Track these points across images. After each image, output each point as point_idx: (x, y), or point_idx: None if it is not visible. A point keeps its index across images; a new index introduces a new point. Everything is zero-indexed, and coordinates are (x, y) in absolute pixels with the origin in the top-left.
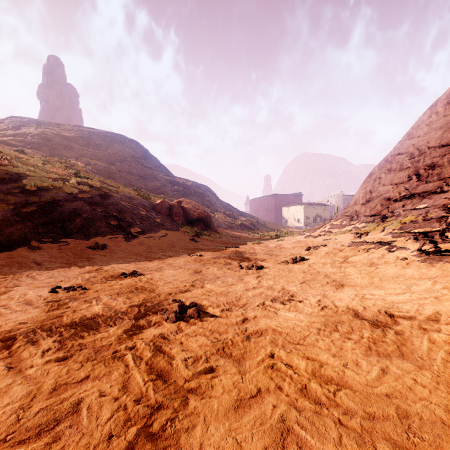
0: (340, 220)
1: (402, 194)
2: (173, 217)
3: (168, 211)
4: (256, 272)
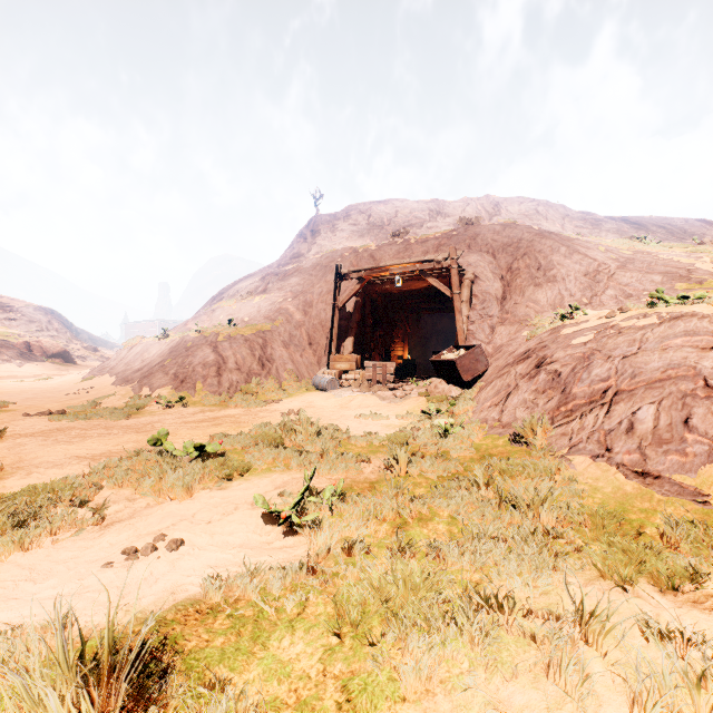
0: None
1: None
2: (36, 353)
3: (30, 348)
4: None
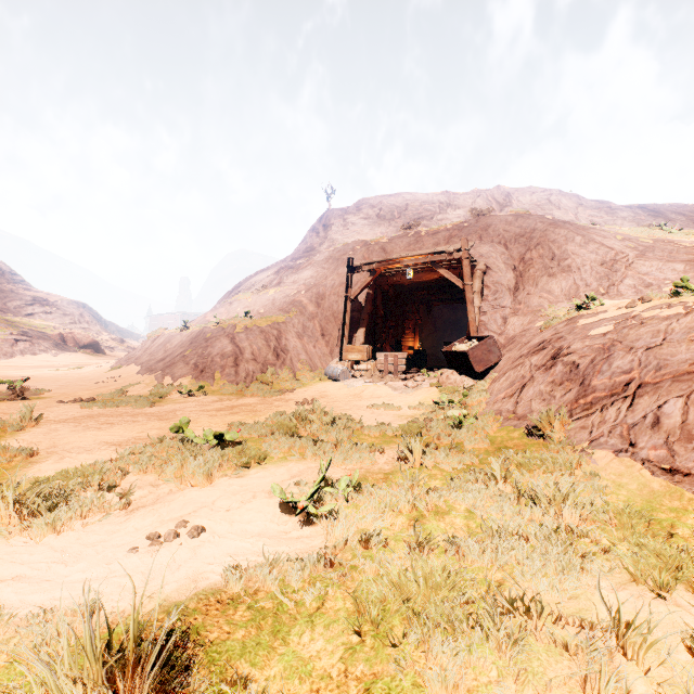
0: None
1: None
2: (69, 344)
3: (64, 340)
4: None
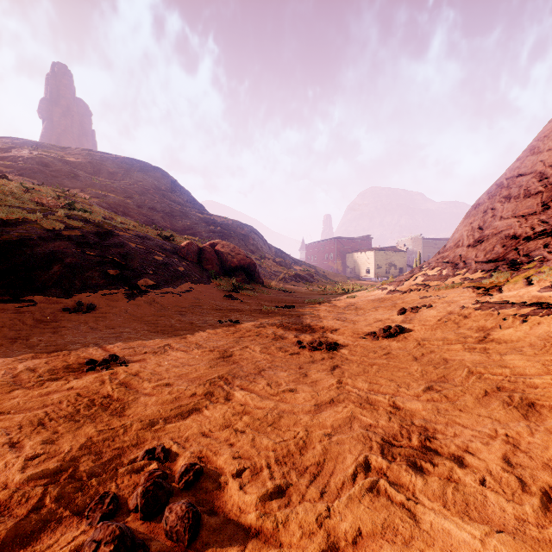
0: (437, 268)
1: (538, 229)
2: (203, 265)
3: (197, 256)
4: (329, 356)
